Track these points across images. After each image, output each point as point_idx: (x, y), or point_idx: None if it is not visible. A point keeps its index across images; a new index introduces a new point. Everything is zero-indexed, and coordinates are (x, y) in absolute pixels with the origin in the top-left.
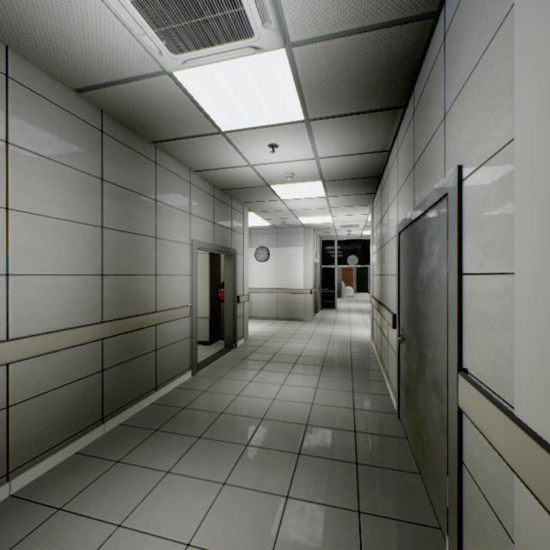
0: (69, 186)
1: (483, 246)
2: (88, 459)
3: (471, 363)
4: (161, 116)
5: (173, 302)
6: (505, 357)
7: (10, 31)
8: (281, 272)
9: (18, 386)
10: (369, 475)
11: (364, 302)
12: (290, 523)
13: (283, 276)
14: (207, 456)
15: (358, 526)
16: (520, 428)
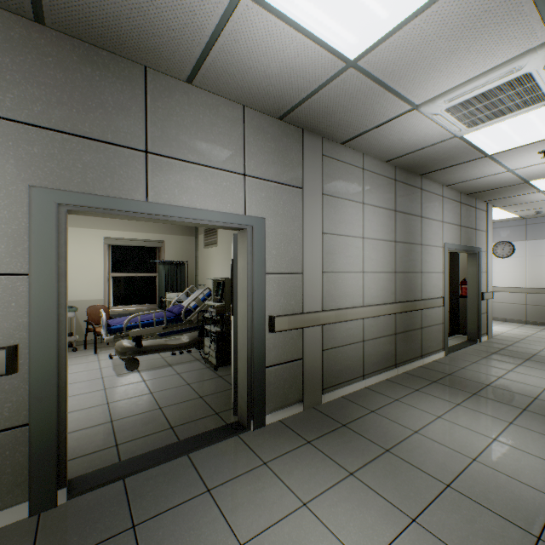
0: (382, 220)
1: None
2: (396, 384)
3: None
4: (437, 159)
5: (431, 293)
6: None
7: (370, 147)
8: (531, 269)
9: (366, 331)
10: None
11: None
12: None
13: (534, 273)
14: (486, 405)
15: None
16: None
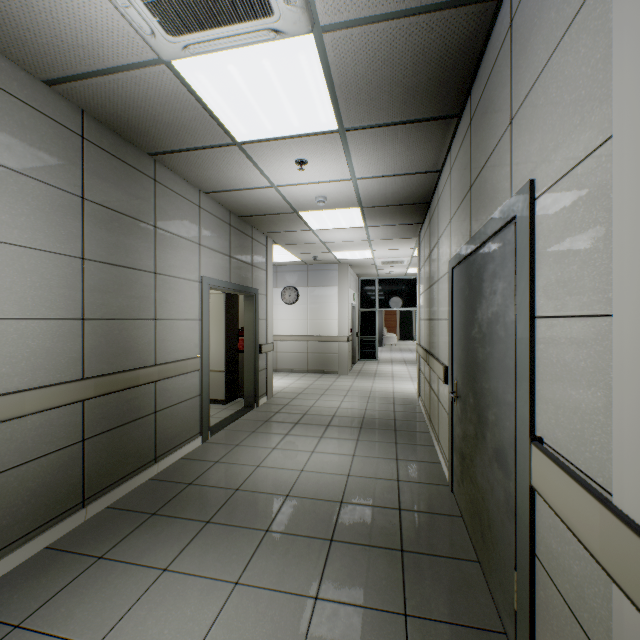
0: (36, 205)
1: (564, 280)
2: (62, 555)
3: (547, 430)
4: (160, 120)
5: (177, 352)
6: (597, 425)
7: None
8: (312, 317)
9: None
10: (418, 566)
11: (409, 351)
12: (320, 634)
13: (314, 321)
14: (216, 547)
15: (405, 634)
16: (624, 524)
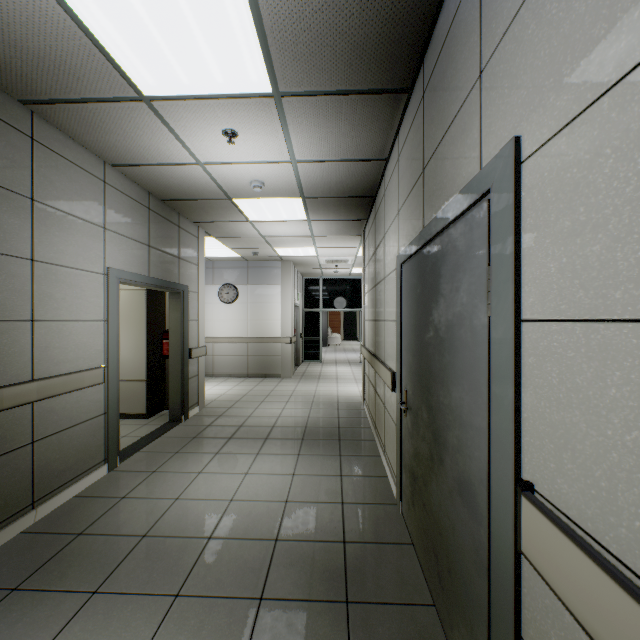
0: None
1: (575, 269)
2: None
3: (542, 475)
4: (26, 48)
5: (70, 362)
6: None
7: None
8: (253, 317)
9: None
10: (366, 623)
11: (353, 351)
12: None
13: (255, 321)
14: (100, 634)
15: None
16: None
